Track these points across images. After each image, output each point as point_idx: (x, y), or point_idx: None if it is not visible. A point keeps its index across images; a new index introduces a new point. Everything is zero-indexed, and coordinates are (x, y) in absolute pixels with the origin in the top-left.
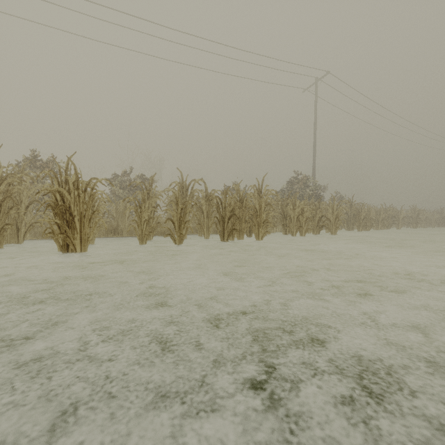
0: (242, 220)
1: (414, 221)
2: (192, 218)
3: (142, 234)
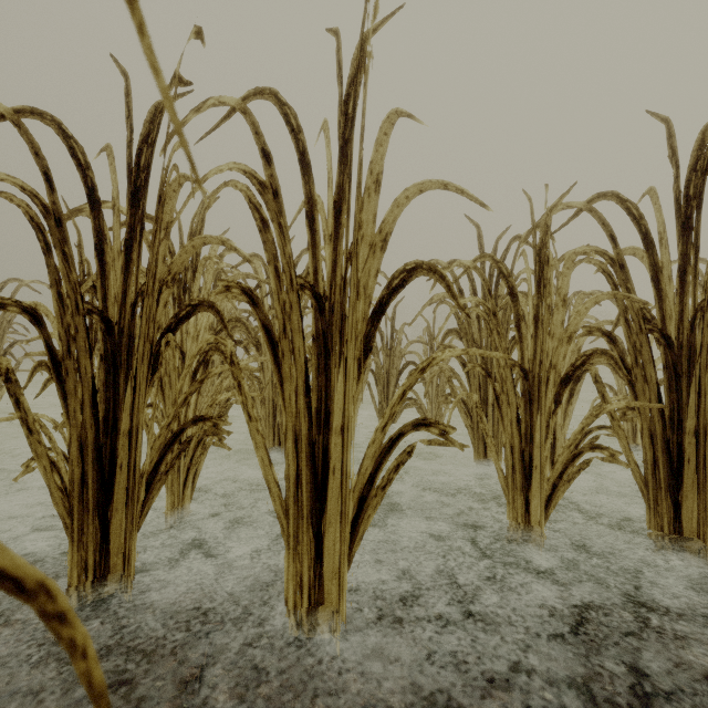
0: None
1: None
2: None
3: None
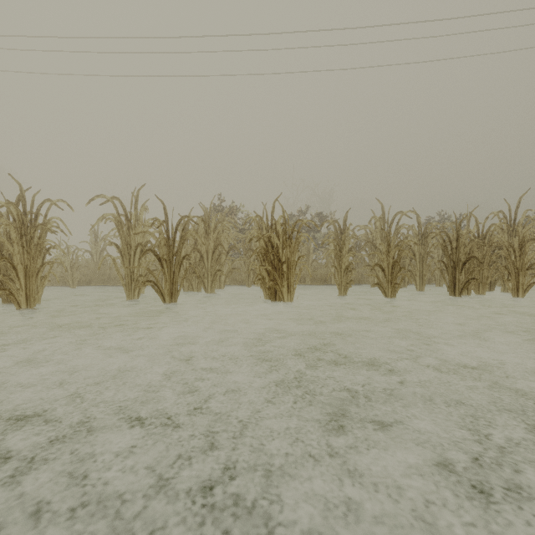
0: (482, 265)
1: None
2: None
3: (341, 283)
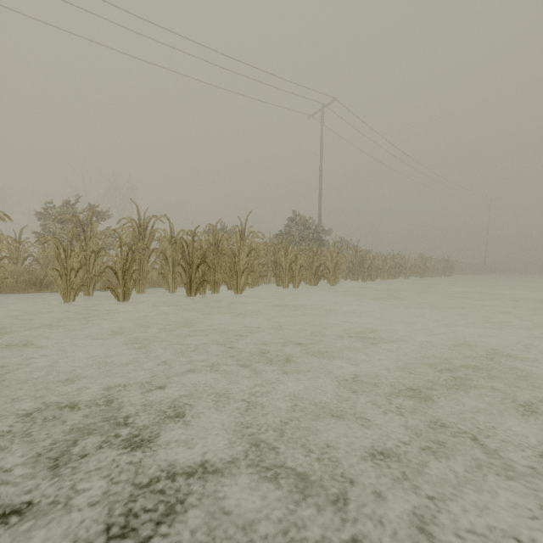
0: (217, 268)
1: (422, 270)
2: (153, 266)
3: (68, 288)
